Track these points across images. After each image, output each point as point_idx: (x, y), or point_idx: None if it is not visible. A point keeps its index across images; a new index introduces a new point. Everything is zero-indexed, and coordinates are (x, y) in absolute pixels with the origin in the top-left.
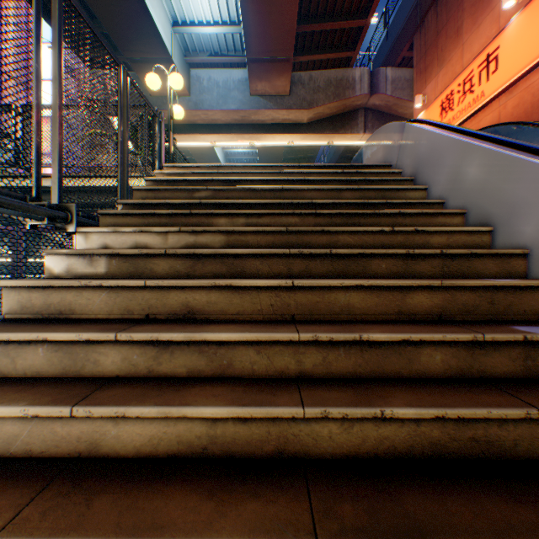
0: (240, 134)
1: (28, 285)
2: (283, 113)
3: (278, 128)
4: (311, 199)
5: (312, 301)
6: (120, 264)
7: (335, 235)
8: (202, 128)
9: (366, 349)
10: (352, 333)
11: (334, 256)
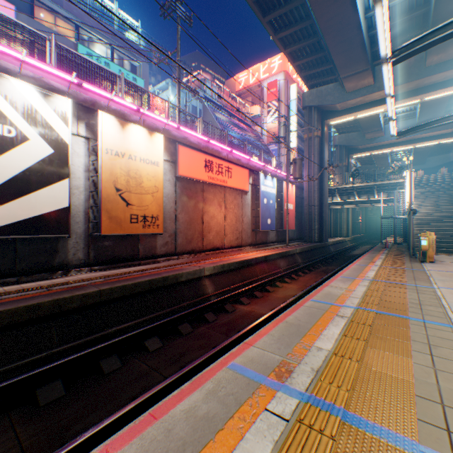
0: (407, 145)
1: (414, 195)
2: (434, 133)
3: (430, 138)
4: (448, 182)
5: (447, 194)
6: (420, 193)
7: (451, 187)
8: (387, 146)
9: (452, 196)
10: (451, 195)
11: (450, 190)
